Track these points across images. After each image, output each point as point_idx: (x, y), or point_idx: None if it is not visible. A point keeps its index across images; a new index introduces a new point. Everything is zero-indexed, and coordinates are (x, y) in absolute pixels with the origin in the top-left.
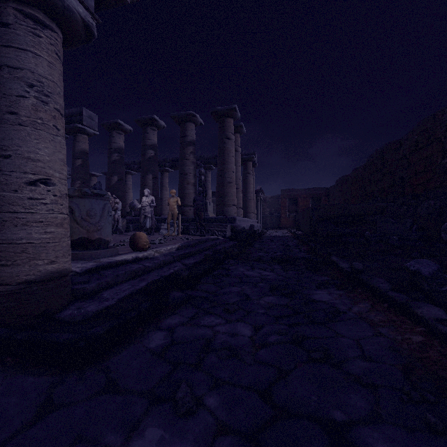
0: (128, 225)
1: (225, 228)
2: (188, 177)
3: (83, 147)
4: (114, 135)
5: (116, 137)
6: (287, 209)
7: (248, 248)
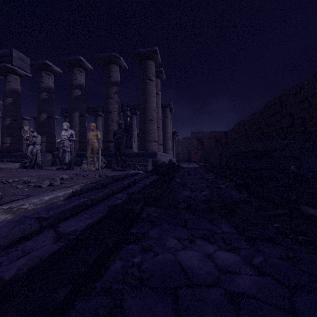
0: (54, 159)
1: (146, 163)
2: (113, 114)
3: (14, 87)
4: (43, 75)
5: (45, 78)
6: (195, 147)
7: (170, 183)
